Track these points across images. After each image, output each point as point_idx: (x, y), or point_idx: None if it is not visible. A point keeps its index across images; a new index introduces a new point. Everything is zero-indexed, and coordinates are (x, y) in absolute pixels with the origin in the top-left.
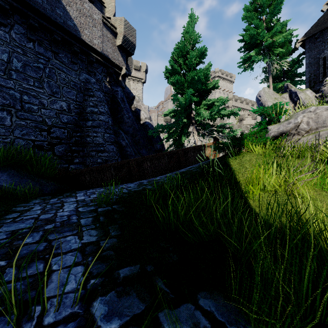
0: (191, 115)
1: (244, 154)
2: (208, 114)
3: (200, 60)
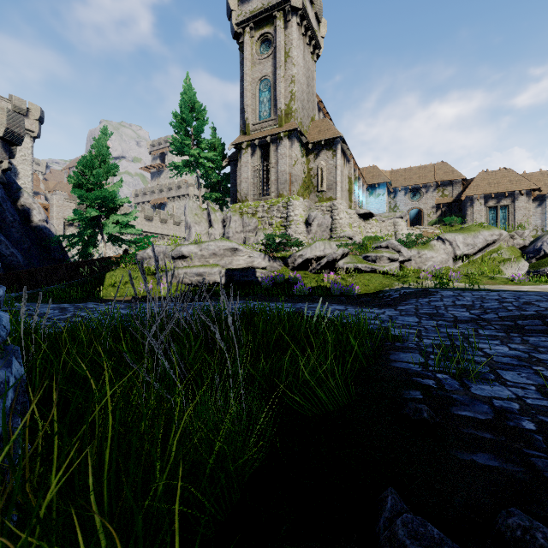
0: (99, 225)
1: (118, 269)
2: (114, 230)
3: (109, 173)
